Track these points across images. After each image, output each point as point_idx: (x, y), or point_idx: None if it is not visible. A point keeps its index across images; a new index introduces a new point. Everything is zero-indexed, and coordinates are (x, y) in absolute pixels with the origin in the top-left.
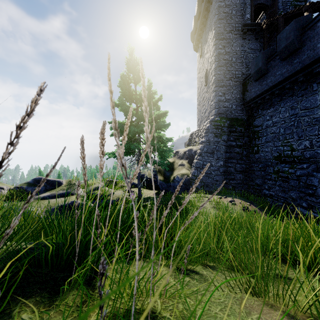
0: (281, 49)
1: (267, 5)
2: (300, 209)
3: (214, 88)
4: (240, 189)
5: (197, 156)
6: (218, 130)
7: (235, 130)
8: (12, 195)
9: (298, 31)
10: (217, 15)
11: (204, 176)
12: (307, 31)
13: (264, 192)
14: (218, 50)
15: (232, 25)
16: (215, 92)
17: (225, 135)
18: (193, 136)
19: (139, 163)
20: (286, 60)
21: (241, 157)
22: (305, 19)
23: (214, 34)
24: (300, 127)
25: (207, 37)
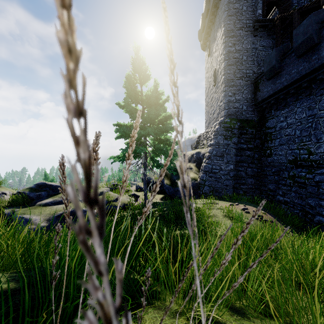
0: (298, 45)
1: (280, 0)
2: (320, 218)
3: (223, 88)
4: (251, 195)
5: (206, 159)
6: (228, 132)
7: (246, 132)
8: (14, 201)
9: (317, 25)
10: (226, 11)
11: (213, 181)
12: None
13: (278, 198)
14: (227, 48)
15: (242, 22)
16: (224, 92)
17: (235, 138)
18: (200, 138)
19: (152, 195)
20: (303, 57)
21: (252, 160)
22: None
23: (224, 32)
24: (319, 129)
25: (216, 35)
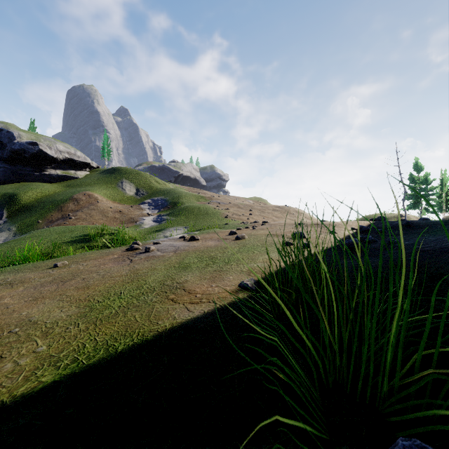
0: None
1: None
2: None
3: None
4: None
5: None
6: None
7: None
8: None
9: None
10: None
11: None
12: None
13: None
14: None
15: None
16: None
17: None
18: None
19: None
20: None
21: None
22: None
23: None
24: None
25: None
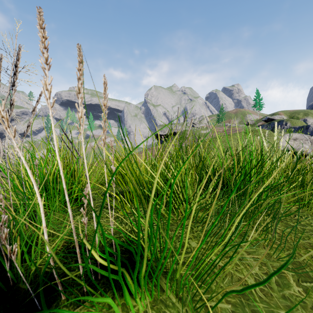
0: None
1: None
2: None
3: None
4: None
5: None
6: None
7: None
8: None
9: None
10: None
11: None
12: None
13: None
14: None
15: None
16: None
17: None
18: None
19: None
20: None
21: None
22: None
23: None
24: None
25: None
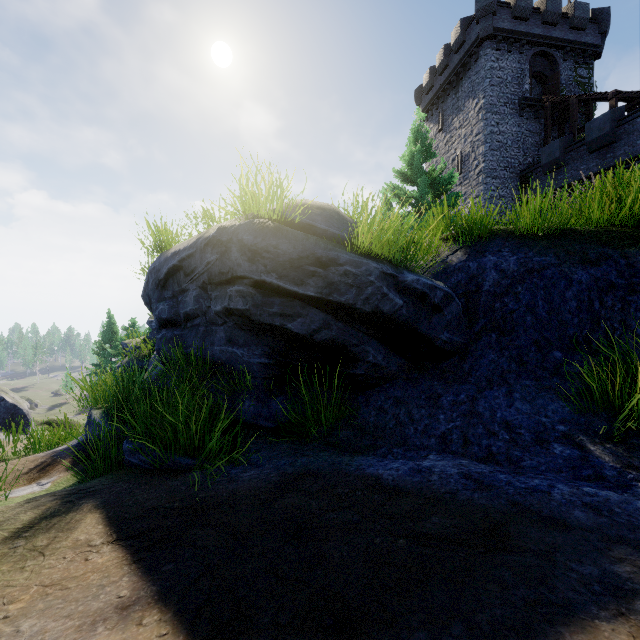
0: (592, 140)
1: (545, 76)
2: None
3: (483, 179)
4: None
5: None
6: None
7: None
8: None
9: (613, 123)
10: (488, 79)
11: None
12: (624, 125)
13: None
14: (490, 128)
15: (507, 96)
16: (485, 185)
17: None
18: None
19: None
20: (594, 153)
21: None
22: (620, 111)
23: (484, 105)
24: None
25: (463, 105)
